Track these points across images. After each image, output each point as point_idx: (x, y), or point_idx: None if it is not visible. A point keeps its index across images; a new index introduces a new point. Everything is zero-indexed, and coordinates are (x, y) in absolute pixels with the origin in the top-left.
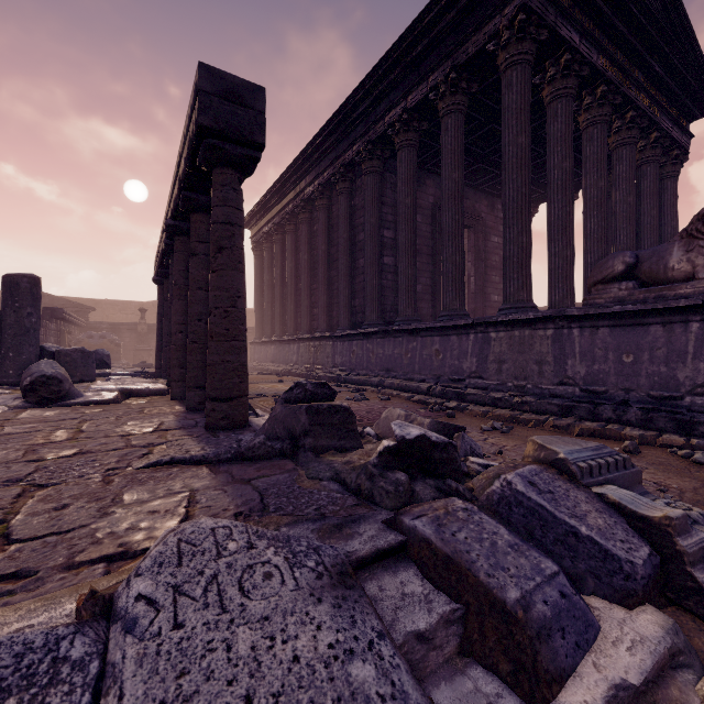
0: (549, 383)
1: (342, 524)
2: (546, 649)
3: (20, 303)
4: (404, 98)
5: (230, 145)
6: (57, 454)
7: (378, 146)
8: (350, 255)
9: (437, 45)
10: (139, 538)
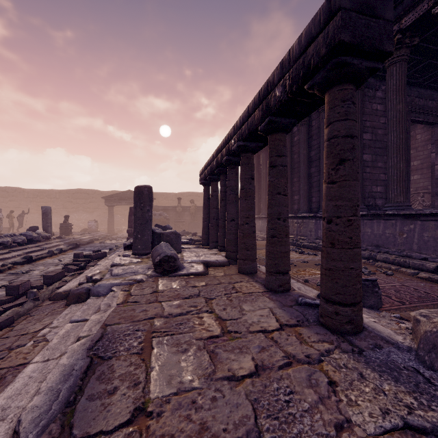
0: None
1: None
2: None
3: (143, 203)
4: (396, 21)
5: (357, 60)
6: (241, 367)
7: None
8: None
9: None
10: None
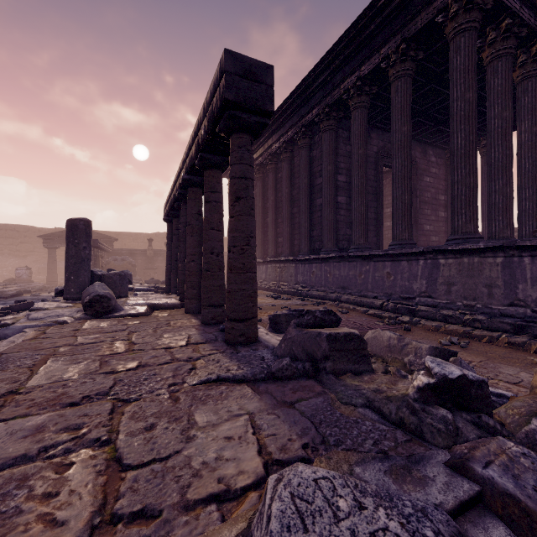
0: (499, 304)
1: (408, 465)
2: None
3: (78, 239)
4: (357, 68)
5: (246, 115)
6: (125, 367)
7: (334, 109)
8: (309, 196)
9: (388, 23)
10: (231, 472)
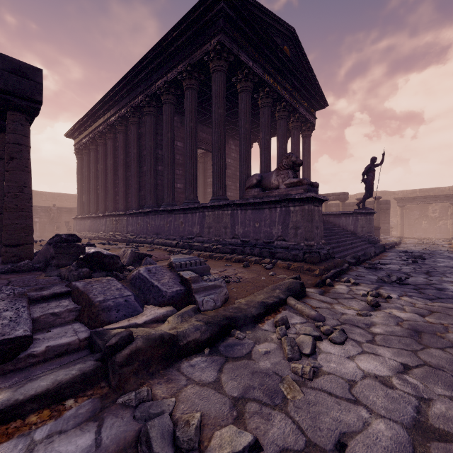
0: (229, 238)
1: (44, 287)
2: (105, 314)
3: None
4: (166, 74)
5: (18, 99)
6: None
7: (154, 99)
8: (138, 163)
9: (182, 49)
10: None
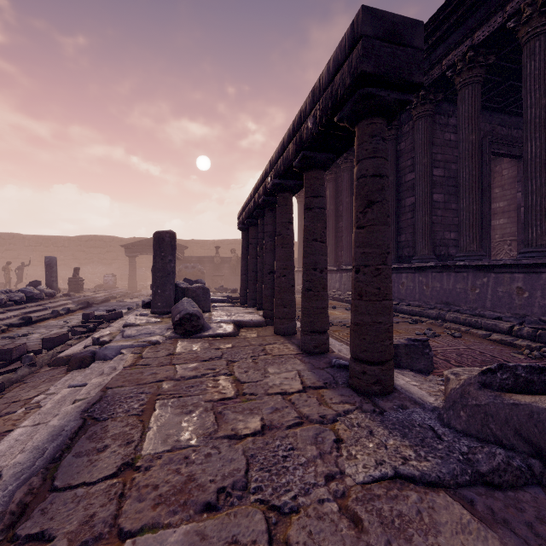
0: None
1: None
2: None
3: (164, 252)
4: (468, 36)
5: (384, 91)
6: (247, 426)
7: (431, 91)
8: (395, 195)
9: None
10: None
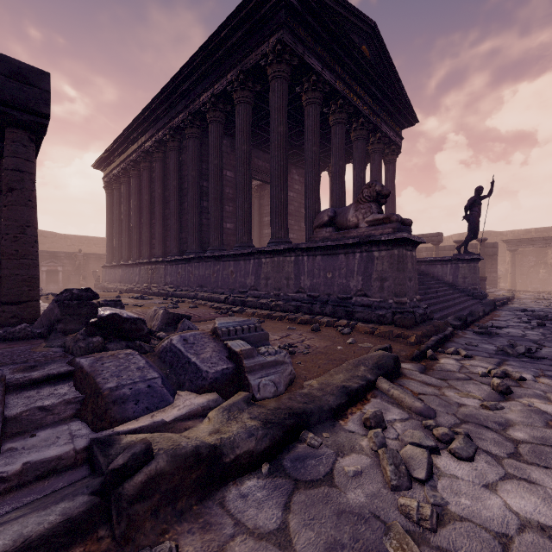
0: (292, 292)
1: (37, 365)
2: (118, 408)
3: None
4: (212, 86)
5: (18, 112)
6: None
7: (197, 118)
8: (178, 199)
9: (232, 53)
10: None
